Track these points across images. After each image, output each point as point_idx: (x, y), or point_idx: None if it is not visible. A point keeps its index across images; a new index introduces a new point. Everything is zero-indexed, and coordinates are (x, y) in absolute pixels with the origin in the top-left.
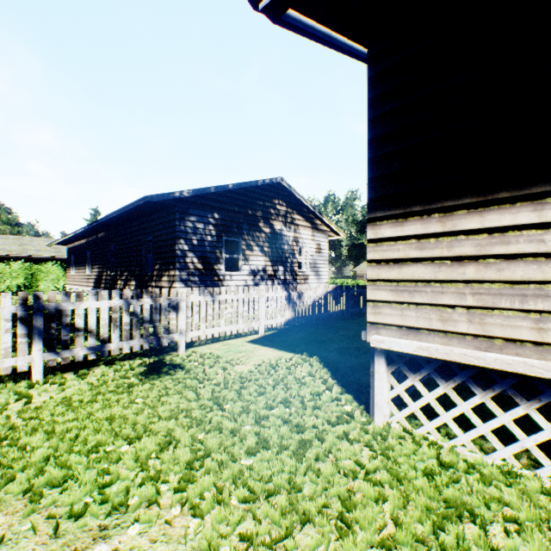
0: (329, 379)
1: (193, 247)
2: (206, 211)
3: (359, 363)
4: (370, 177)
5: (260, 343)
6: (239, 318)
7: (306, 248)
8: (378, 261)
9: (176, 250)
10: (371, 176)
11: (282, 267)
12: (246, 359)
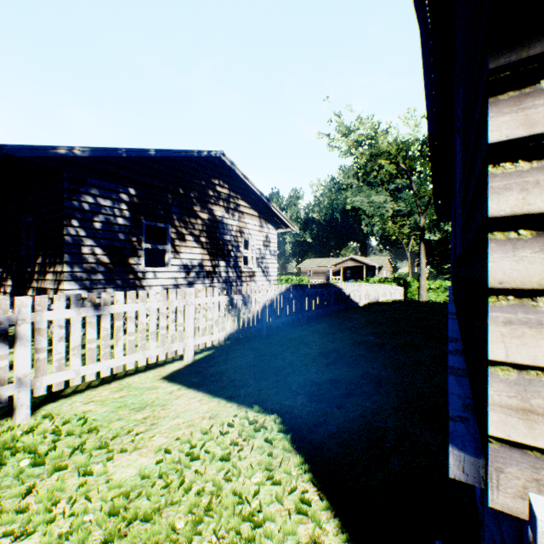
0: (309, 488)
1: (94, 232)
2: (115, 183)
3: (349, 424)
4: None
5: (183, 379)
6: (151, 340)
7: (253, 240)
8: None
9: (63, 236)
10: None
11: (224, 262)
12: (147, 429)
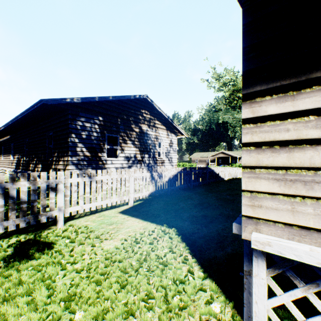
0: (188, 255)
1: (82, 140)
2: (92, 114)
3: (210, 233)
4: (247, 46)
5: (129, 213)
6: (113, 194)
7: (163, 143)
8: (258, 144)
9: (68, 142)
10: (248, 44)
11: (147, 155)
12: (115, 232)
